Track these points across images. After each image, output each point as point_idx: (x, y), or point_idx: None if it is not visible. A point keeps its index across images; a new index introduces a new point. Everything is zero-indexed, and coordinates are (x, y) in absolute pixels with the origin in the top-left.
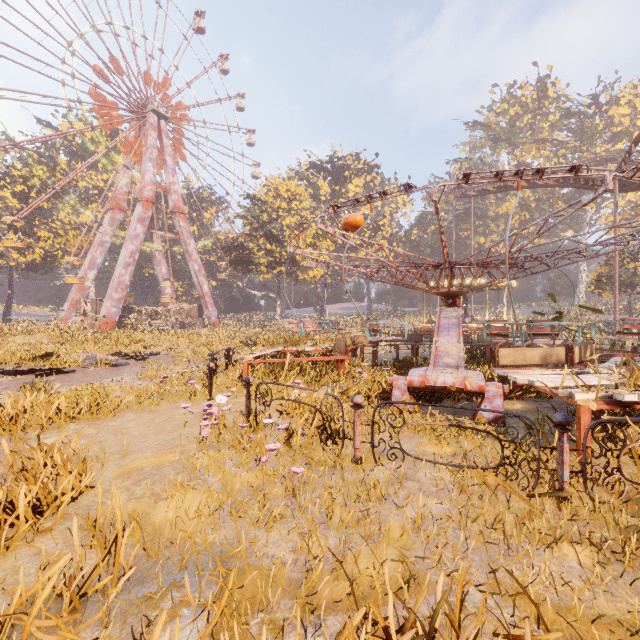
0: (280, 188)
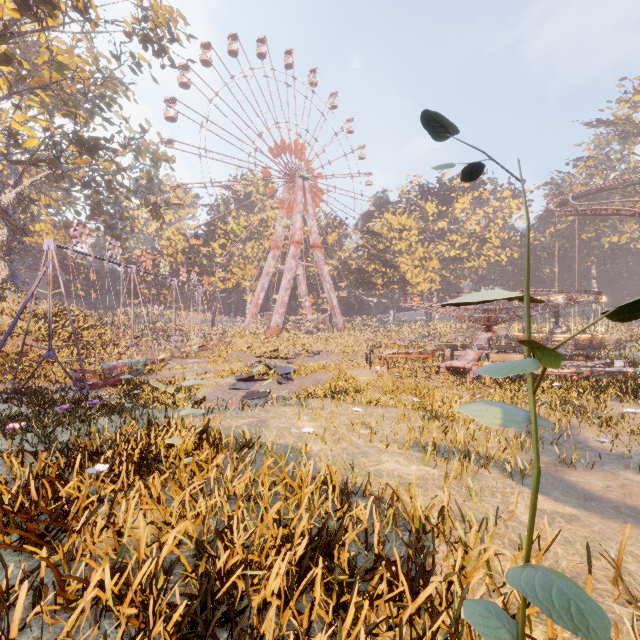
0: (393, 223)
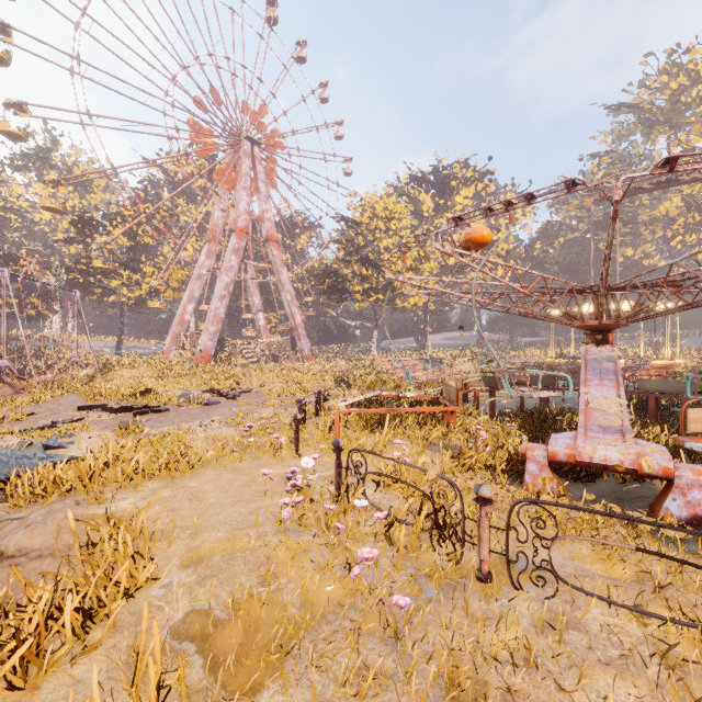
0: (377, 207)
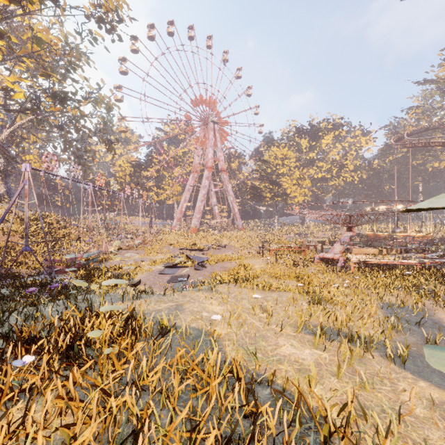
0: (277, 153)
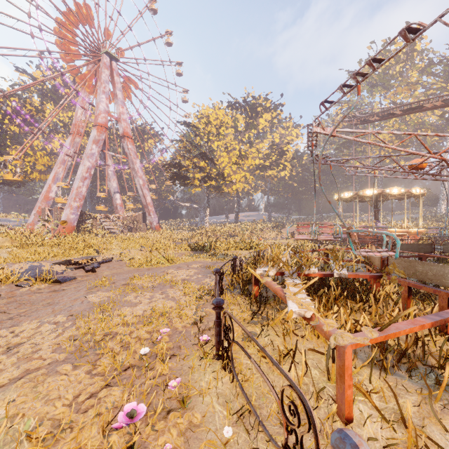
0: (211, 116)
